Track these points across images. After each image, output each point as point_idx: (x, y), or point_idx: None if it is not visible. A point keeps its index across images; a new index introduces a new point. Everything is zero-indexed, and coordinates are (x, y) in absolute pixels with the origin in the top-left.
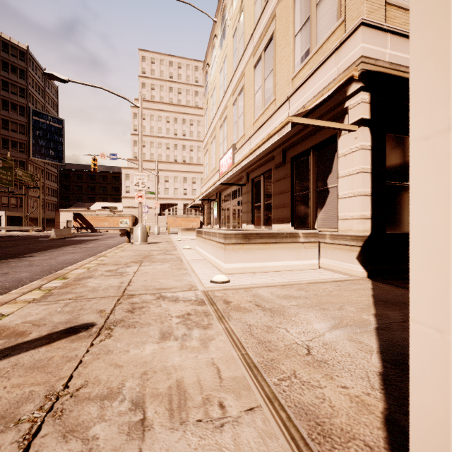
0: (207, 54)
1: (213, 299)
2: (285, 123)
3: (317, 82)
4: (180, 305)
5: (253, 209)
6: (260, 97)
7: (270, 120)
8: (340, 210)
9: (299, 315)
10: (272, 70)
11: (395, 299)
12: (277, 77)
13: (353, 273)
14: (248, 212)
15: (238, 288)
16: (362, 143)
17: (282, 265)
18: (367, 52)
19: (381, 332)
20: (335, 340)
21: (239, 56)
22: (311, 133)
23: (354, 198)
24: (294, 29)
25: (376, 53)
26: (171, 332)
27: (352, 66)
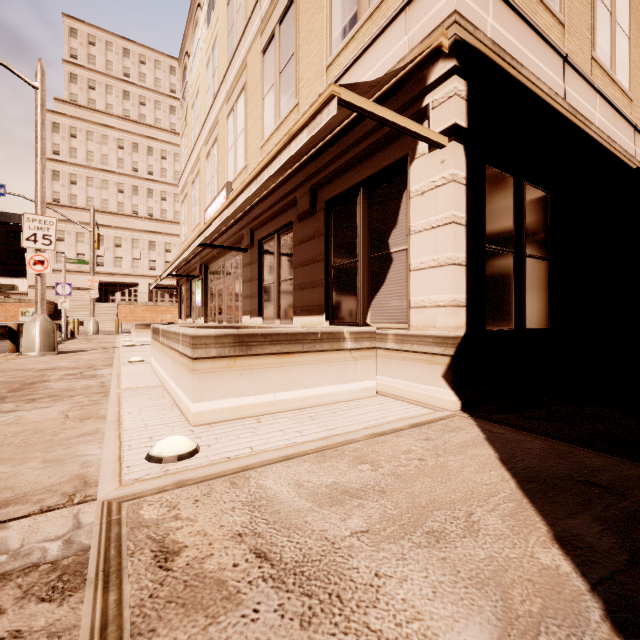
0: (185, 36)
1: (123, 545)
2: (324, 101)
3: (372, 66)
4: None
5: (260, 291)
6: (272, 102)
7: None
8: (413, 290)
9: (385, 589)
10: (294, 54)
11: (545, 467)
12: (301, 66)
13: (437, 404)
14: (252, 296)
15: (214, 475)
16: (454, 170)
17: (313, 394)
18: (463, 8)
19: None
20: None
21: (238, 36)
22: (361, 156)
23: (439, 269)
24: None
25: (474, 15)
26: None
27: (436, 30)
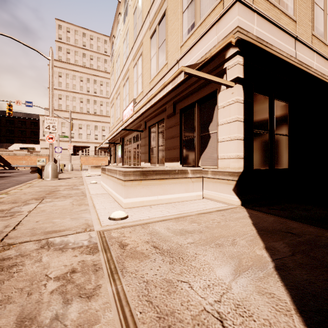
0: (113, 27)
1: (108, 243)
2: (178, 73)
3: (201, 48)
4: (66, 256)
5: (149, 150)
6: (155, 62)
7: (163, 79)
8: (219, 151)
9: (198, 257)
10: (165, 40)
11: (271, 226)
12: (168, 45)
13: (230, 202)
14: (145, 153)
15: (135, 225)
16: (237, 97)
17: (174, 197)
18: (241, 24)
19: (282, 274)
20: (246, 296)
21: (139, 29)
22: (196, 89)
23: (231, 141)
24: (182, 7)
25: (247, 26)
26: (37, 314)
27: (229, 34)
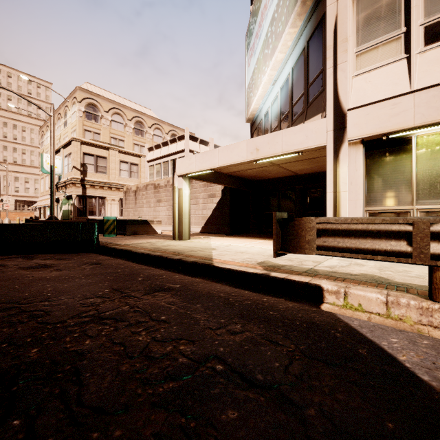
0: (43, 126)
1: None
2: None
3: None
4: None
5: None
6: None
7: None
8: None
9: None
10: None
11: None
12: None
13: None
14: None
15: None
16: None
17: None
18: None
19: None
20: None
21: None
22: None
23: None
24: None
25: None
26: None
27: None
